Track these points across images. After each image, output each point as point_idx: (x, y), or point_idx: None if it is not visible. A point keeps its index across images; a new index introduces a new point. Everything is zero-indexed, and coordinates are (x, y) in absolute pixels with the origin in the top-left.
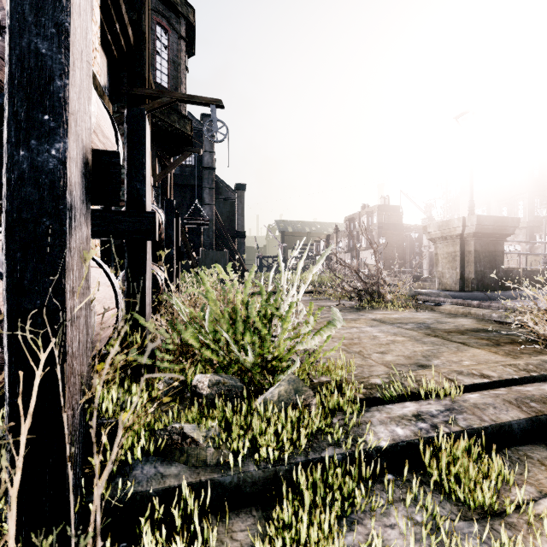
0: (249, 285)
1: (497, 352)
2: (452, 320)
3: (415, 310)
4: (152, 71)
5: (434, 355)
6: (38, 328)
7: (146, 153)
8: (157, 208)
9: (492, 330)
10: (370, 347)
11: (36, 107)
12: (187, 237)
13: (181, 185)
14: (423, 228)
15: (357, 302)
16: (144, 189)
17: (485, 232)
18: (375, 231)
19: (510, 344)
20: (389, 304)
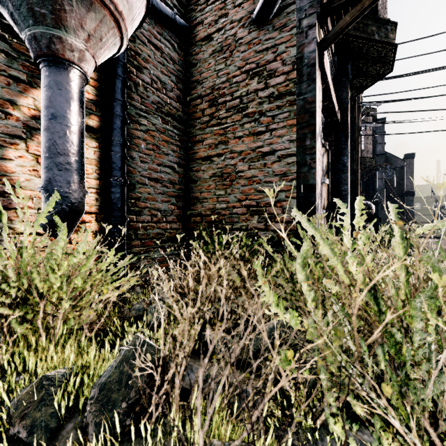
0: None
1: None
2: None
3: None
4: None
5: None
6: (377, 232)
7: None
8: None
9: None
10: None
11: (376, 217)
12: None
13: None
14: None
15: None
16: None
17: None
18: None
19: None
20: None
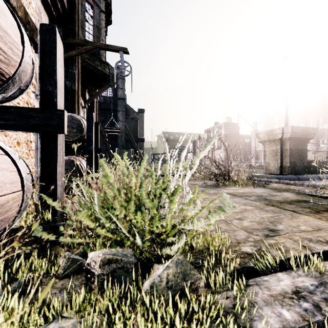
0: (142, 170)
1: (320, 218)
2: (279, 194)
3: (253, 187)
4: (83, 32)
5: (277, 221)
6: None
7: (57, 62)
8: (82, 118)
9: (309, 201)
10: (230, 214)
11: None
12: (107, 140)
13: (104, 109)
14: (256, 135)
15: (215, 181)
16: (55, 91)
17: (296, 136)
18: (223, 138)
19: (327, 212)
20: (236, 183)
